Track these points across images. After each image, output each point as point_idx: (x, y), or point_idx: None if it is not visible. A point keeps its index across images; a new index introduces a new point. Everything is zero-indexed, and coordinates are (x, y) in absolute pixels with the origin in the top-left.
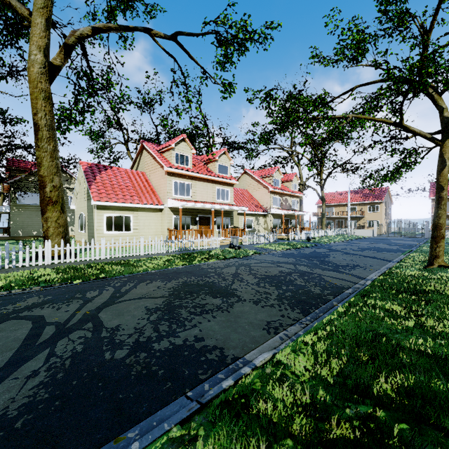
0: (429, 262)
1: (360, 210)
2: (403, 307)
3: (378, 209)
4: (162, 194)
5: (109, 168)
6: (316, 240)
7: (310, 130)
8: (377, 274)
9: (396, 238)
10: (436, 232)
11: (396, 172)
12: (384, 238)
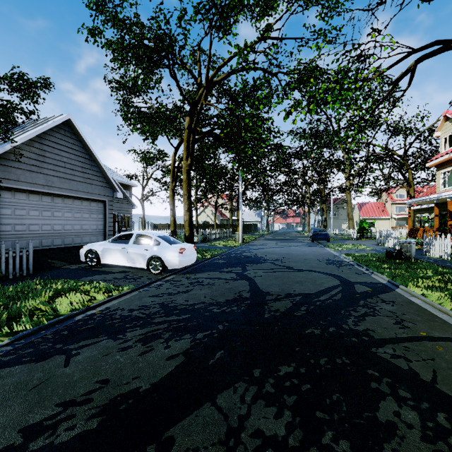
0: None
1: None
2: None
3: None
4: (389, 212)
5: (367, 203)
6: None
7: None
8: None
9: None
10: None
11: None
12: None
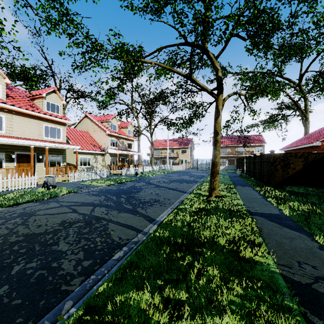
0: (209, 193)
1: (176, 152)
2: (163, 306)
3: (186, 152)
4: None
5: None
6: (142, 175)
7: (141, 89)
8: (168, 212)
9: (195, 171)
10: (213, 169)
11: (190, 120)
12: (189, 171)
